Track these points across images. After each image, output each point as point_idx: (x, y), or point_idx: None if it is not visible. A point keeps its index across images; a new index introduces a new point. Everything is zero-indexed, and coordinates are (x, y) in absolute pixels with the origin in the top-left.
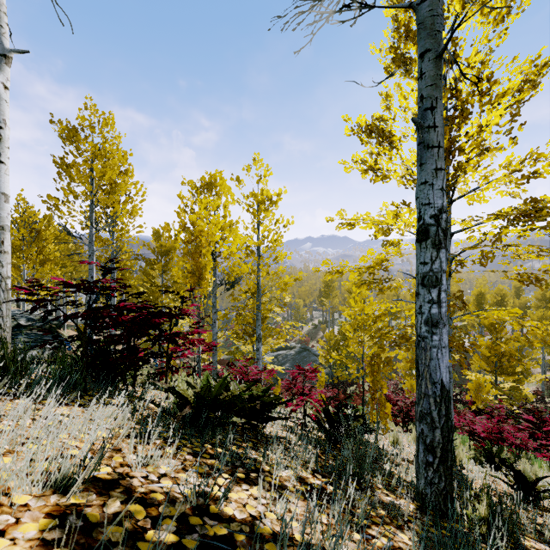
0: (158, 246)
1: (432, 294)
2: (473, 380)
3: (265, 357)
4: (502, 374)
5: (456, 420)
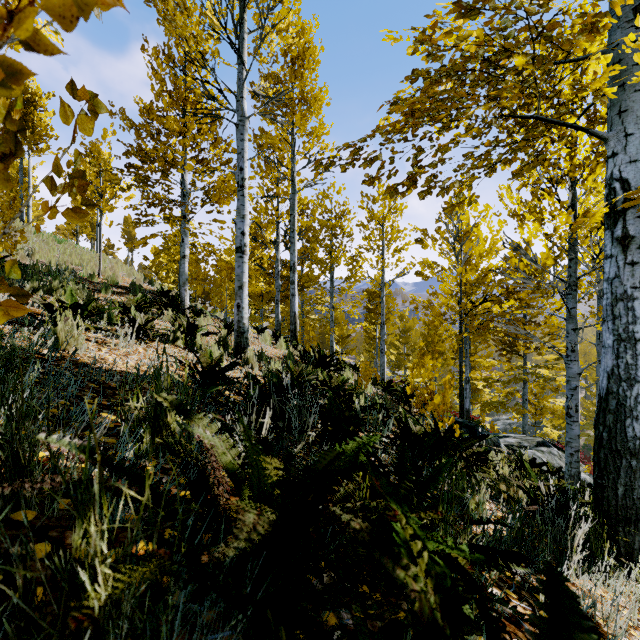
0: (402, 325)
1: (465, 392)
2: None
3: (498, 422)
4: None
5: None
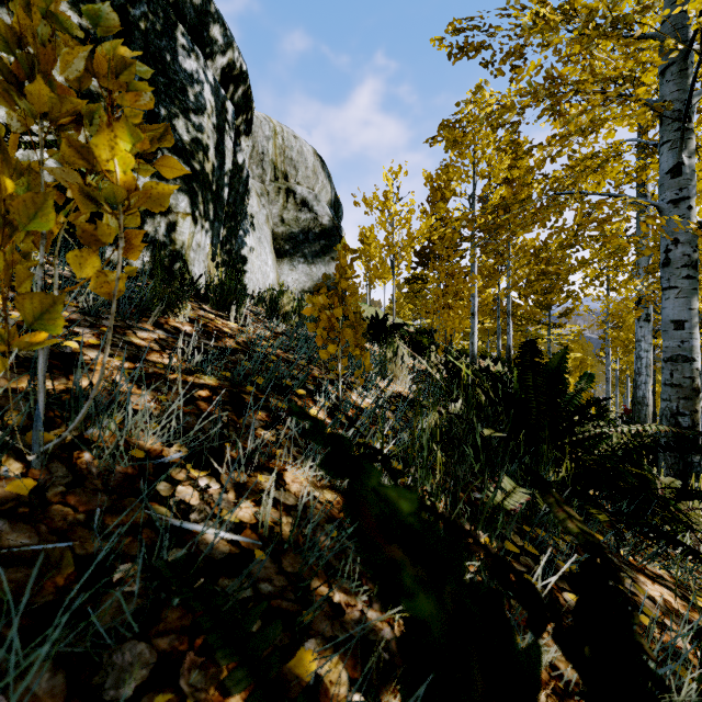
0: None
1: None
2: None
3: None
4: None
5: None
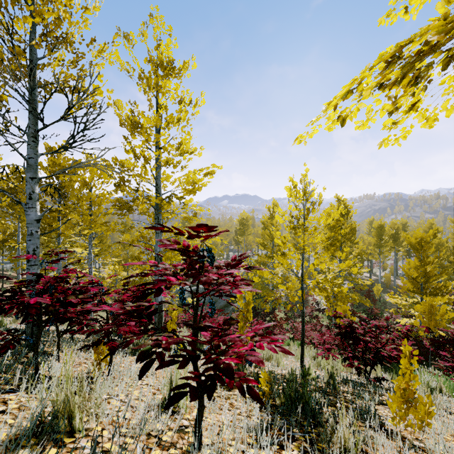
0: (51, 164)
1: None
2: (398, 303)
3: None
4: (433, 294)
5: (449, 360)
